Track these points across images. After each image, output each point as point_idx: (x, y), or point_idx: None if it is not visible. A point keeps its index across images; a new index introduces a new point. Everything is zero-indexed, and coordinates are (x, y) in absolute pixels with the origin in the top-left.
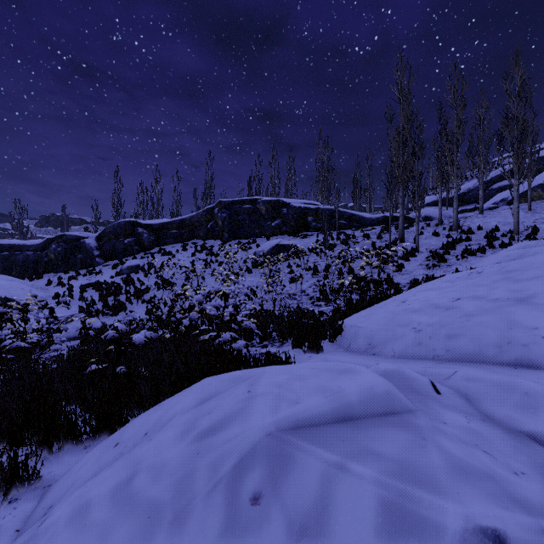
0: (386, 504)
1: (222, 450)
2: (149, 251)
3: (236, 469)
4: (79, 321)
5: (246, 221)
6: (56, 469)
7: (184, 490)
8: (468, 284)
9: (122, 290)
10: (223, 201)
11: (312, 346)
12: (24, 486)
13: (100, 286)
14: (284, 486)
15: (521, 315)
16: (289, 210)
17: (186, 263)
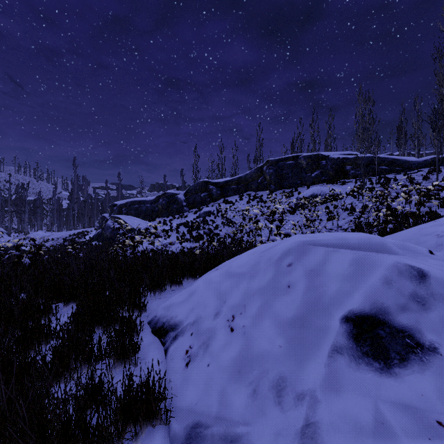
0: (356, 258)
1: (273, 253)
2: (216, 201)
3: (280, 258)
4: (177, 244)
5: (289, 174)
6: (187, 285)
7: (255, 268)
8: None
9: (201, 227)
10: (270, 160)
11: None
12: (176, 286)
13: (187, 224)
14: (304, 259)
15: None
16: (328, 161)
17: (242, 209)
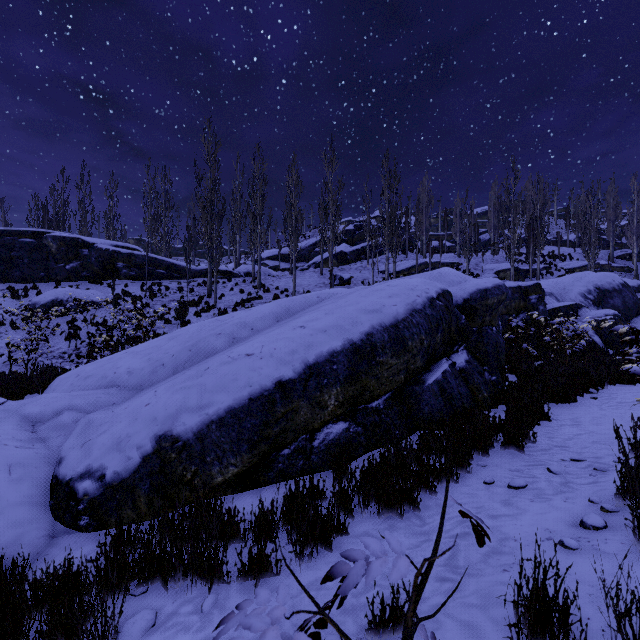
0: None
1: None
2: None
3: None
4: None
5: (24, 259)
6: None
7: None
8: (151, 341)
9: None
10: None
11: (7, 398)
12: None
13: None
14: None
15: (123, 361)
16: (92, 252)
17: None
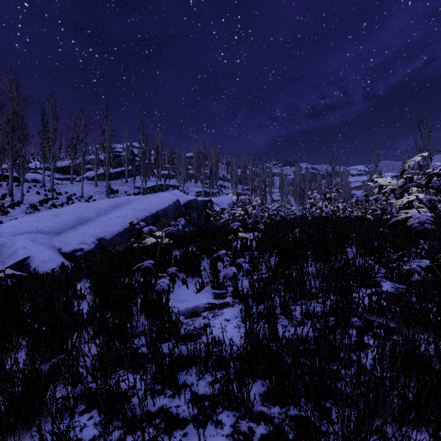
0: None
1: None
2: None
3: None
4: None
5: None
6: None
7: None
8: (29, 218)
9: None
10: None
11: None
12: None
13: None
14: None
15: (35, 224)
16: None
17: None
